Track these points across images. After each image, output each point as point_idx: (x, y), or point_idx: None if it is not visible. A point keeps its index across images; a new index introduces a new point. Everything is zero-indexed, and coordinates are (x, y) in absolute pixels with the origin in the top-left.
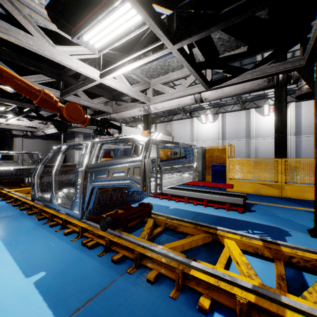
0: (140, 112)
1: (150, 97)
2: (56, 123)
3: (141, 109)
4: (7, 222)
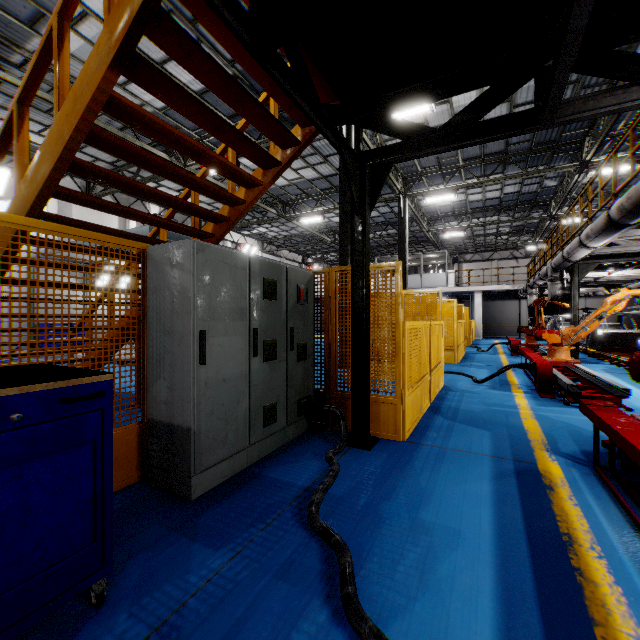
0: None
1: None
2: (607, 287)
3: None
4: None
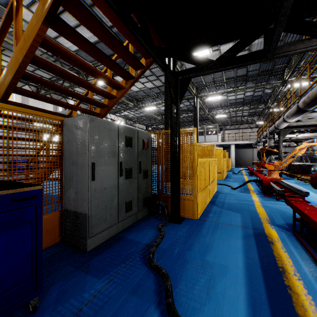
0: None
1: None
2: (295, 142)
3: None
4: None
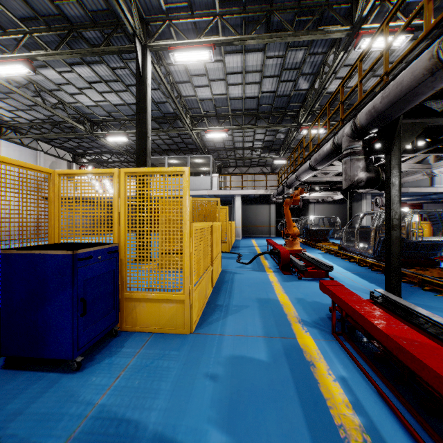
0: (423, 177)
1: (430, 164)
2: (343, 191)
3: (423, 174)
4: (320, 255)
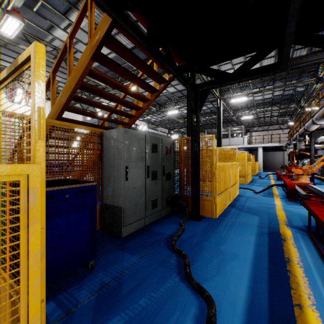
0: None
1: None
2: None
3: None
4: None
